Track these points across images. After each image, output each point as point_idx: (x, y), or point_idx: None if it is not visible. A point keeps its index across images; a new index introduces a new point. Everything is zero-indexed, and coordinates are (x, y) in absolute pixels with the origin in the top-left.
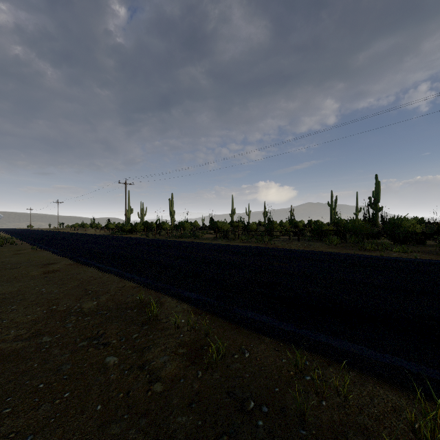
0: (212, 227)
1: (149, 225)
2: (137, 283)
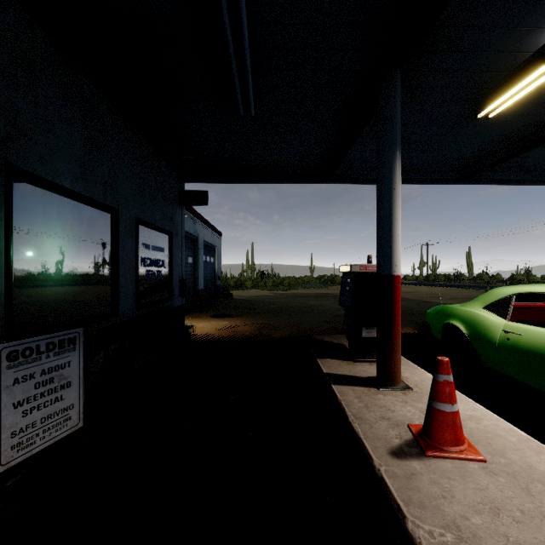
0: (510, 278)
1: (447, 277)
2: (461, 288)
